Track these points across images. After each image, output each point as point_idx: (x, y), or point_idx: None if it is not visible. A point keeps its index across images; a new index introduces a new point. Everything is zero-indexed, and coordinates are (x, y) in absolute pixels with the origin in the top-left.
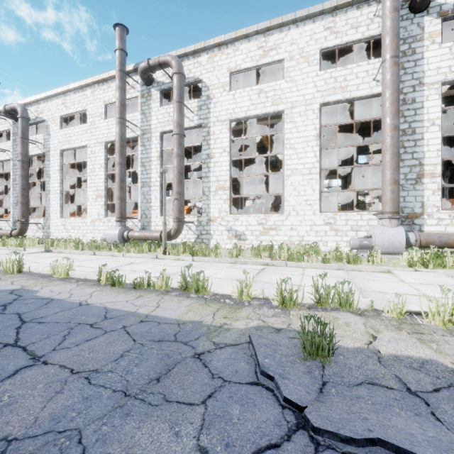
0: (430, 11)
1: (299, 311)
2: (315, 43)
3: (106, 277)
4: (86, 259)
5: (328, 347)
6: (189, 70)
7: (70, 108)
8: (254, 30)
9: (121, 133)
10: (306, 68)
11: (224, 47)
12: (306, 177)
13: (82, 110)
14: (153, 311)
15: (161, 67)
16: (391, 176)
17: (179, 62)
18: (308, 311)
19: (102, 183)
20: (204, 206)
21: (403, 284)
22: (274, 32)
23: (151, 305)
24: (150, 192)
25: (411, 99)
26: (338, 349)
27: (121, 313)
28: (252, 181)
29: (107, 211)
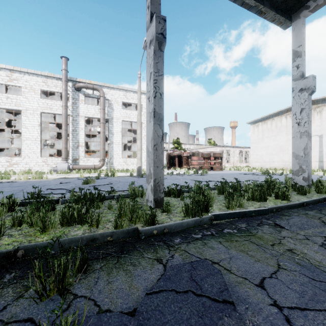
0: (81, 92)
1: None
2: (38, 86)
3: None
4: None
5: None
6: None
7: None
8: (3, 67)
9: None
10: (34, 95)
11: None
12: (33, 142)
13: None
14: None
15: None
16: (64, 146)
17: None
18: None
19: None
20: None
21: None
22: (16, 72)
23: None
24: None
25: (76, 119)
26: None
27: None
28: (17, 132)
29: None
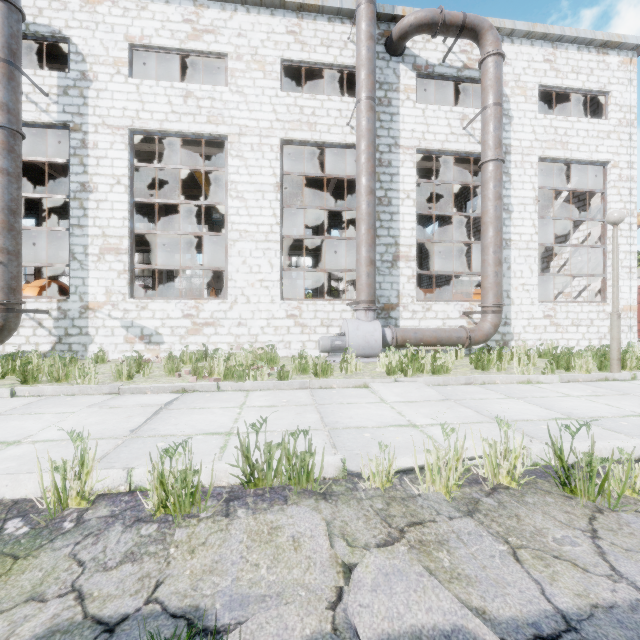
0: (405, 59)
1: (198, 524)
2: (274, 47)
3: None
4: None
5: None
6: (39, 9)
7: None
8: None
9: None
10: (262, 80)
11: None
12: (261, 246)
13: None
14: None
15: None
16: (367, 254)
17: None
18: (218, 522)
19: None
20: (74, 280)
21: (384, 405)
22: (211, 5)
23: None
24: None
25: (388, 161)
26: None
27: None
28: (186, 249)
29: None
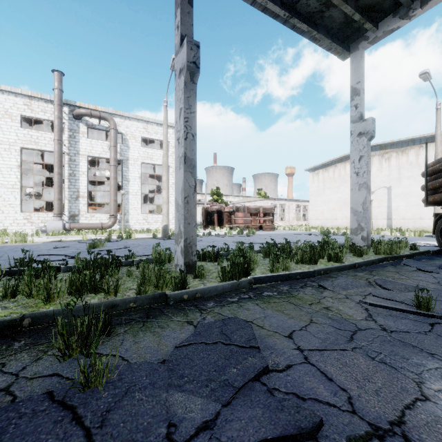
0: (82, 121)
1: None
2: (17, 110)
3: None
4: None
5: None
6: None
7: None
8: None
9: None
10: (10, 122)
11: None
12: (10, 190)
13: None
14: None
15: None
16: (57, 196)
17: None
18: None
19: None
20: None
21: None
22: None
23: None
24: None
25: (74, 159)
26: None
27: None
28: None
29: None
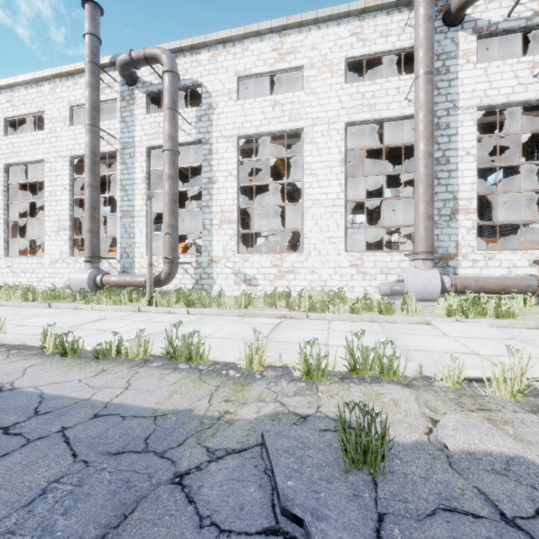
0: (464, 26)
1: (330, 384)
2: (340, 50)
3: (55, 343)
4: (35, 314)
5: (382, 452)
6: (186, 70)
7: (19, 108)
8: (267, 26)
9: (93, 144)
10: (330, 79)
11: (230, 45)
12: (329, 210)
13: (37, 112)
14: (118, 396)
15: (147, 61)
16: (425, 210)
17: (171, 58)
18: (342, 385)
19: (66, 211)
20: (205, 243)
21: (447, 338)
22: (291, 33)
23: (117, 385)
24: (133, 224)
25: (445, 124)
26: (391, 447)
27: (65, 403)
28: (264, 215)
29: (73, 249)
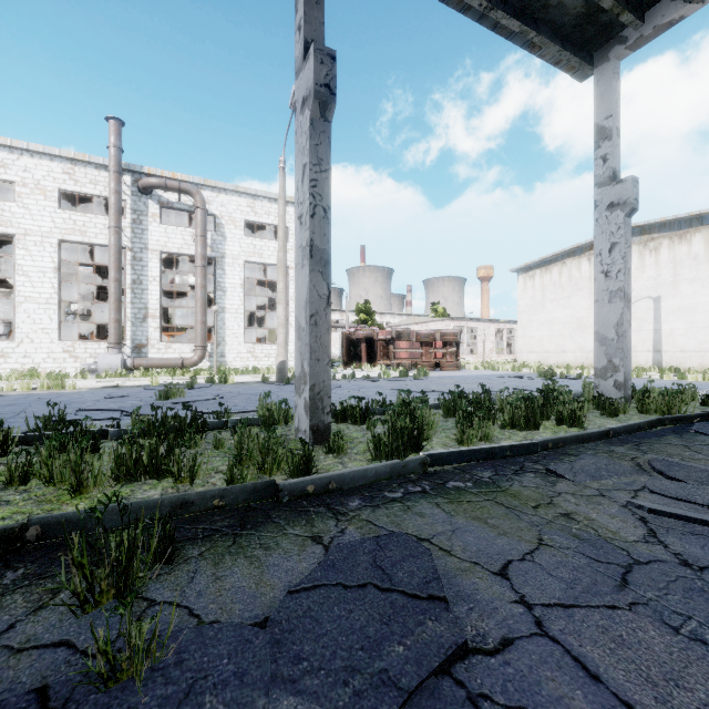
0: (153, 197)
1: None
2: (53, 181)
3: None
4: None
5: None
6: None
7: None
8: None
9: None
10: (44, 201)
11: None
12: (43, 306)
13: None
14: None
15: None
16: (113, 316)
17: None
18: None
19: None
20: None
21: None
22: (2, 149)
23: None
24: None
25: (140, 258)
26: None
27: None
28: (3, 284)
29: None
